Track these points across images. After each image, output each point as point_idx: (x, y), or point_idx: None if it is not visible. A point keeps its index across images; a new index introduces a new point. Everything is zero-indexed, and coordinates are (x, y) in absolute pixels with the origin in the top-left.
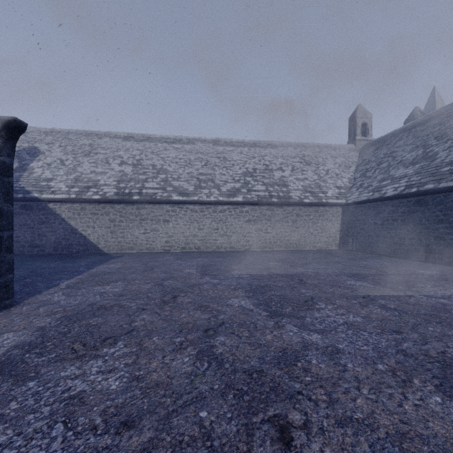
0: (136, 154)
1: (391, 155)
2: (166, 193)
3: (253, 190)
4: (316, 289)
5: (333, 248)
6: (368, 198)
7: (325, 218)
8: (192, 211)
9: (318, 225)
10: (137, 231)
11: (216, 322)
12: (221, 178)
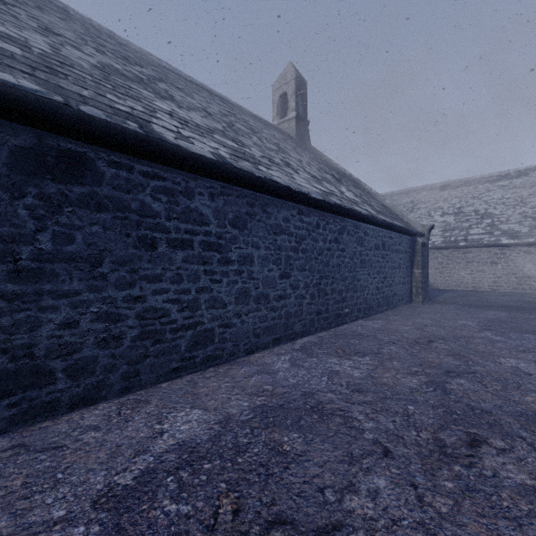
0: (456, 203)
1: None
2: (493, 238)
3: None
4: None
5: None
6: None
7: None
8: (526, 253)
9: None
10: (463, 271)
11: None
12: None
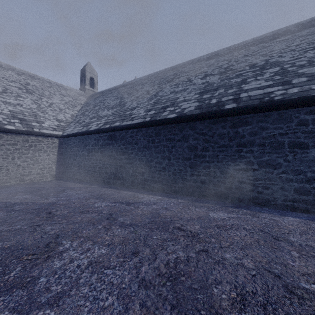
0: None
1: (103, 101)
2: None
3: None
4: None
5: (49, 179)
6: (78, 131)
7: (39, 148)
8: None
9: (28, 156)
10: None
11: None
12: None
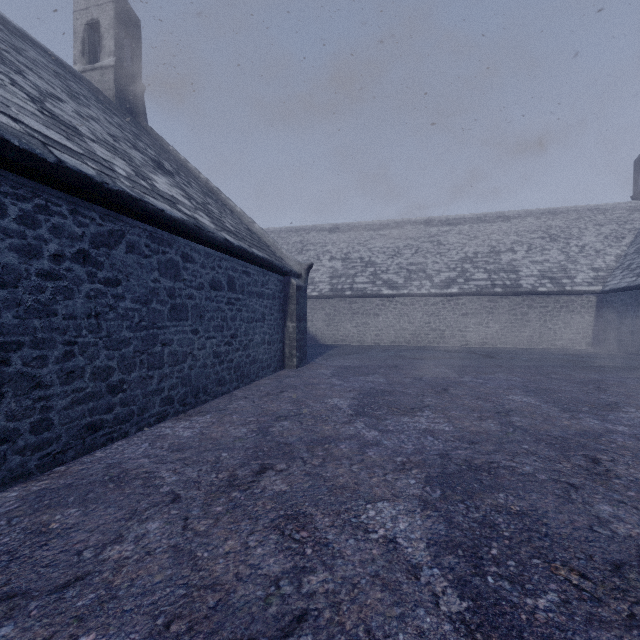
0: (344, 247)
1: None
2: (376, 287)
3: (471, 280)
4: (506, 369)
5: (583, 347)
6: (628, 285)
7: (571, 310)
8: (402, 305)
9: (559, 318)
10: (349, 324)
11: (424, 374)
12: (433, 268)
